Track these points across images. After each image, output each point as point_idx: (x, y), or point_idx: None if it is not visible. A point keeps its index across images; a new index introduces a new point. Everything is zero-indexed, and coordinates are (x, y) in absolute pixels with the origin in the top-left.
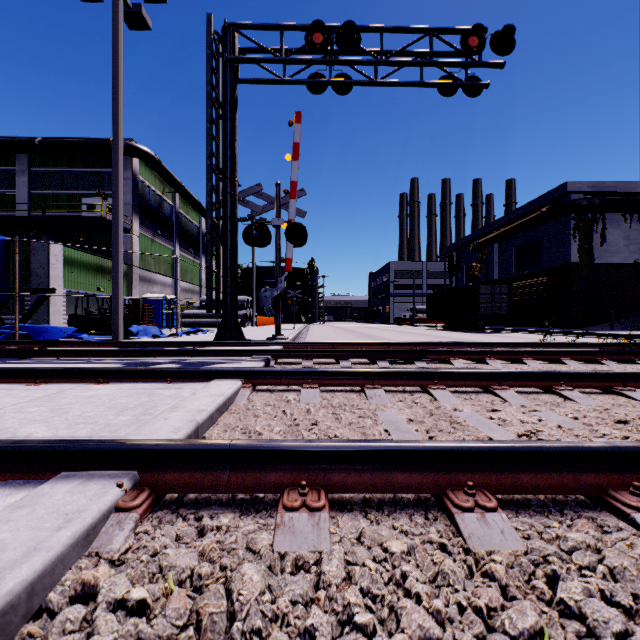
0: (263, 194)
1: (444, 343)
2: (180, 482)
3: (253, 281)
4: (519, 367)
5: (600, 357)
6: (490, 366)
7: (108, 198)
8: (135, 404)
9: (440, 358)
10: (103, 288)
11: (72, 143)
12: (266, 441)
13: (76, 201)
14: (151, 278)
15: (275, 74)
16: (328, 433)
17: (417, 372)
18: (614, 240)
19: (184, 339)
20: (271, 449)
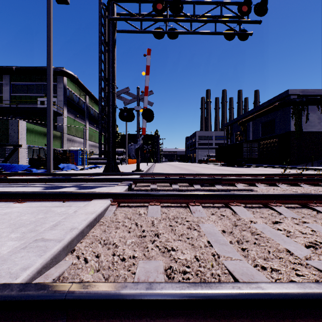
0: (130, 93)
1: (229, 174)
2: None
3: (126, 141)
4: (275, 188)
5: (320, 182)
6: (258, 188)
7: None
8: (31, 221)
9: (229, 183)
10: None
11: (32, 69)
12: (105, 287)
13: (34, 99)
14: (73, 139)
15: (136, 27)
16: (167, 246)
17: (222, 194)
18: (313, 119)
19: (87, 171)
20: (109, 299)
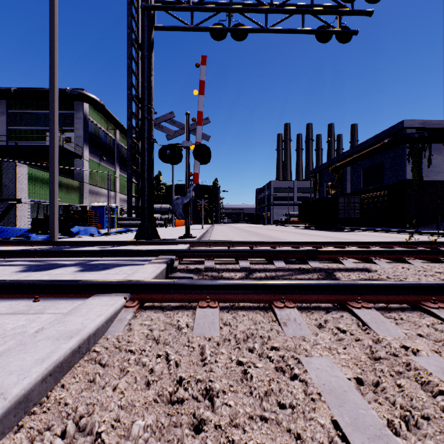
0: (176, 122)
1: (325, 242)
2: None
3: (172, 194)
4: (406, 267)
5: None
6: (378, 266)
7: (65, 132)
8: None
9: (330, 257)
10: (60, 198)
11: (38, 91)
12: None
13: (42, 134)
14: (98, 191)
15: (184, 22)
16: None
17: (333, 285)
18: (437, 163)
19: (112, 238)
20: None
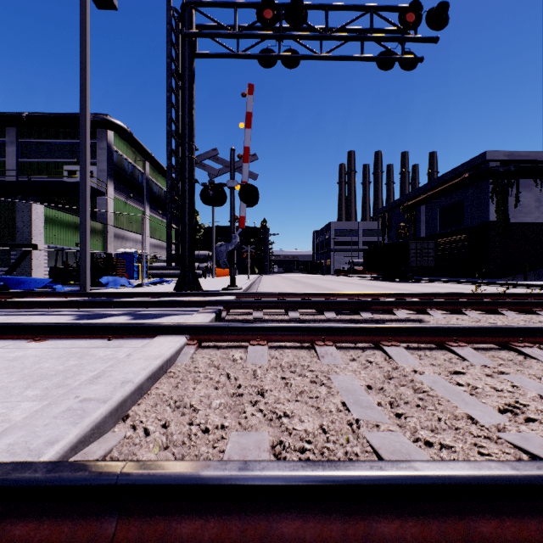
0: (219, 158)
1: (384, 293)
2: (35, 541)
3: (213, 238)
4: (460, 318)
5: (535, 308)
6: (432, 317)
7: None
8: (57, 370)
9: (384, 309)
10: None
11: (54, 117)
12: (177, 467)
13: (58, 168)
14: (124, 235)
15: (229, 49)
16: (276, 410)
17: (369, 327)
18: (527, 202)
19: (148, 289)
20: (183, 485)
